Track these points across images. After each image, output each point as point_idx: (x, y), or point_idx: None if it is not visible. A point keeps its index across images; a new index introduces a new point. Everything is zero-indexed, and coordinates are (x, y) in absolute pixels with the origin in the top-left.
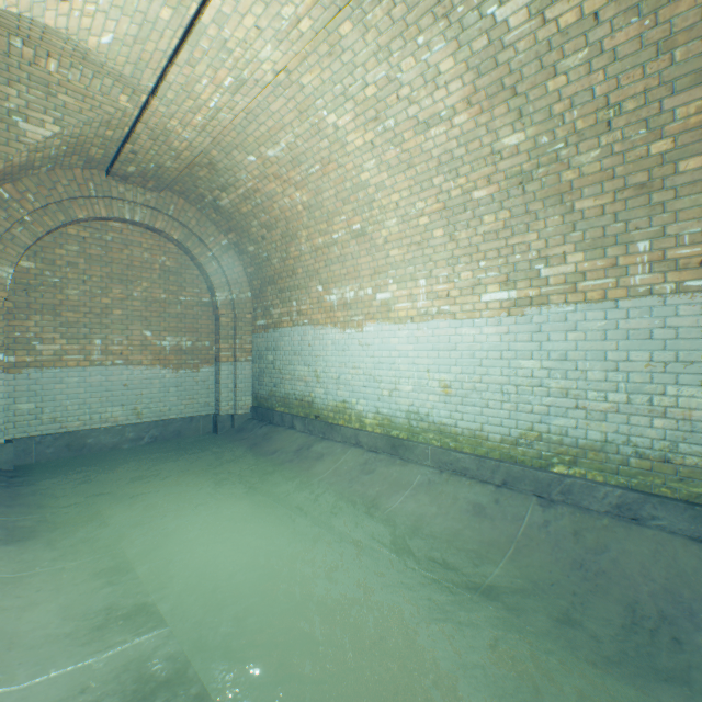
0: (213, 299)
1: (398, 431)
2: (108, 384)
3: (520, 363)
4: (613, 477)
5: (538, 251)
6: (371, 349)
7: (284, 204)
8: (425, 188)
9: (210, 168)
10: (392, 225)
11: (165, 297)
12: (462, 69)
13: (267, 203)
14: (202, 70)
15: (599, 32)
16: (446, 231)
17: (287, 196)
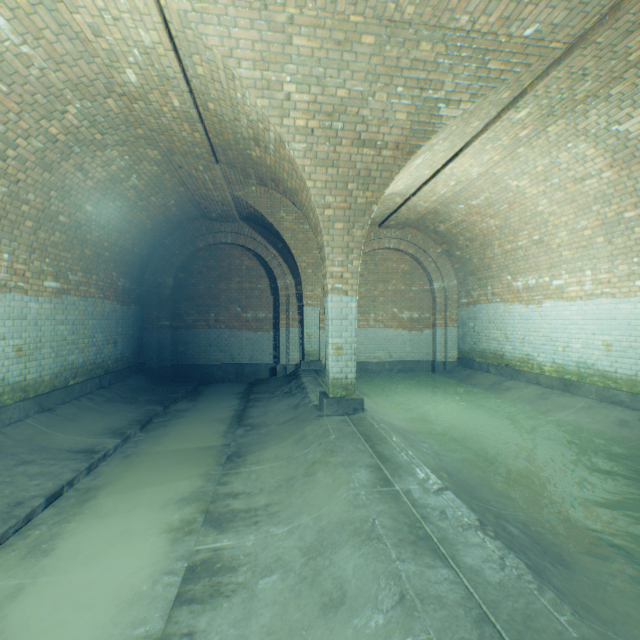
0: (431, 287)
1: (569, 375)
2: (376, 338)
3: None
4: None
5: None
6: (548, 319)
7: (482, 227)
8: (585, 212)
9: (434, 214)
10: (562, 236)
11: (403, 288)
12: (601, 152)
13: (469, 227)
14: (439, 184)
15: None
16: (605, 239)
17: (484, 223)
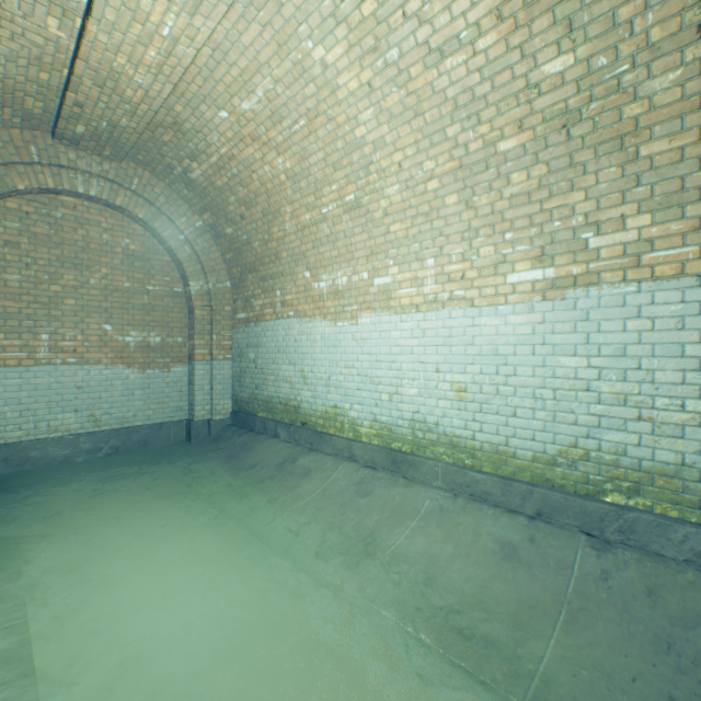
0: (186, 290)
1: (400, 443)
2: (57, 386)
3: (559, 361)
4: (694, 513)
5: (585, 216)
6: (367, 344)
7: (264, 174)
8: (435, 142)
9: (175, 129)
10: (393, 193)
11: (128, 286)
12: None
13: (244, 173)
14: None
15: None
16: (462, 197)
17: (268, 164)
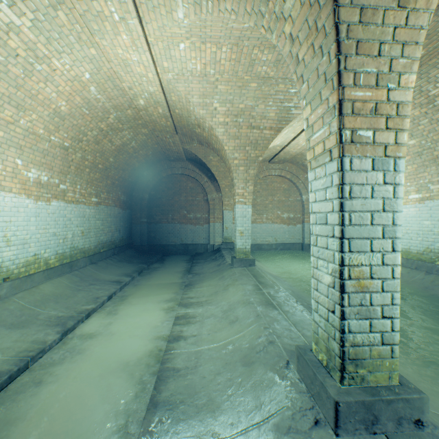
0: (301, 198)
1: None
2: (267, 229)
3: (423, 222)
4: None
5: (428, 179)
6: None
7: None
8: None
9: (301, 155)
10: None
11: (284, 199)
12: None
13: None
14: (300, 140)
15: (428, 115)
16: None
17: None
